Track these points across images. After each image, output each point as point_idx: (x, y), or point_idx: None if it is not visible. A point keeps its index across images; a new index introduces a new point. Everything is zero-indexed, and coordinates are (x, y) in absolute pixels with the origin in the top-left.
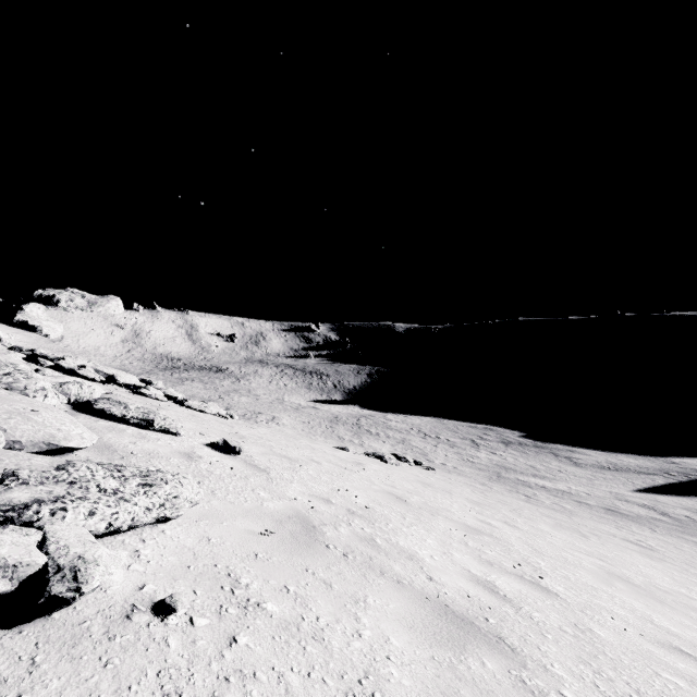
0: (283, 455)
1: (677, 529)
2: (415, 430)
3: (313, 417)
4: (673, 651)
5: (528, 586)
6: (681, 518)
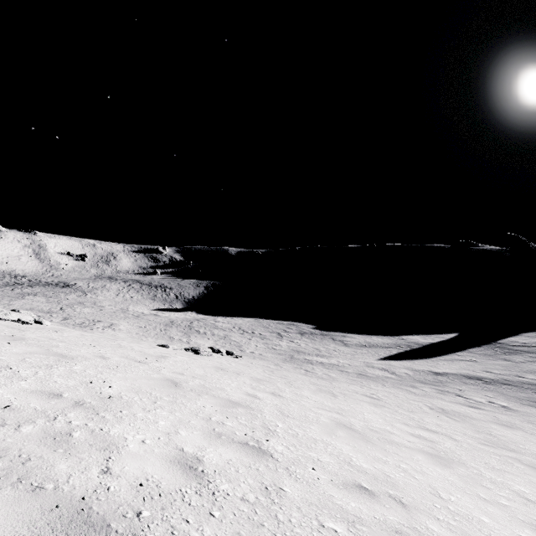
0: (59, 354)
1: (399, 383)
2: (236, 328)
3: (150, 322)
4: (353, 490)
5: (245, 453)
6: (402, 375)
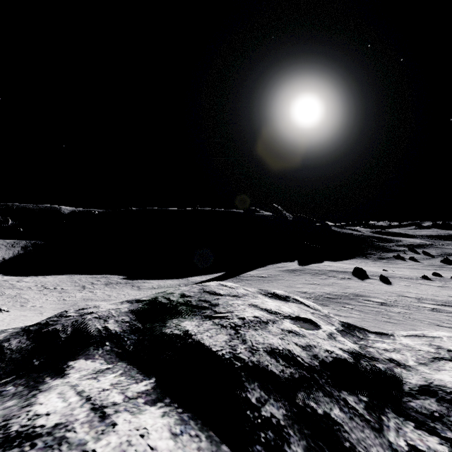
0: None
1: None
2: (38, 286)
3: None
4: None
5: None
6: None
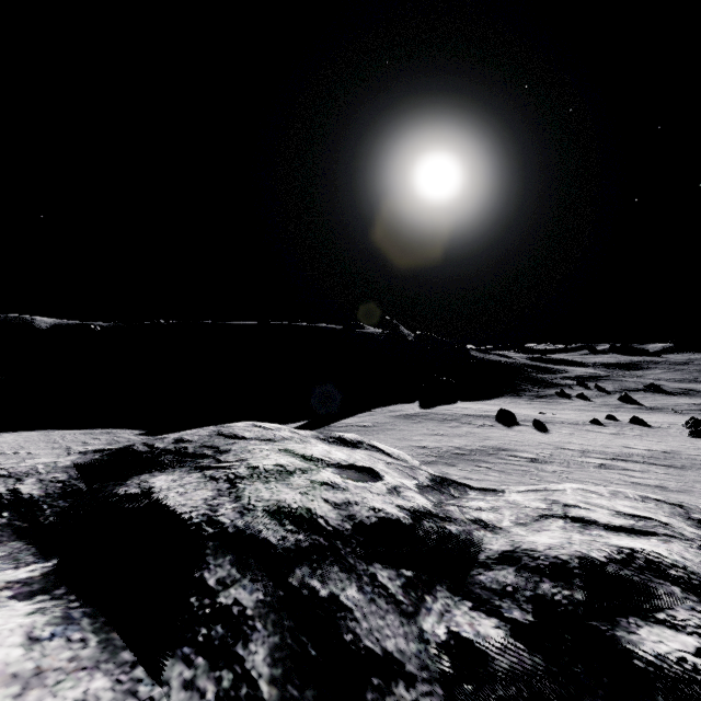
0: None
1: None
2: None
3: None
4: None
5: None
6: None
